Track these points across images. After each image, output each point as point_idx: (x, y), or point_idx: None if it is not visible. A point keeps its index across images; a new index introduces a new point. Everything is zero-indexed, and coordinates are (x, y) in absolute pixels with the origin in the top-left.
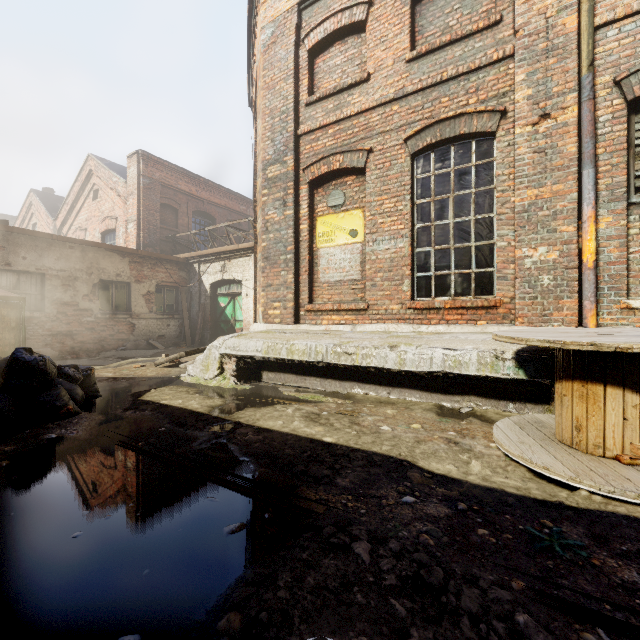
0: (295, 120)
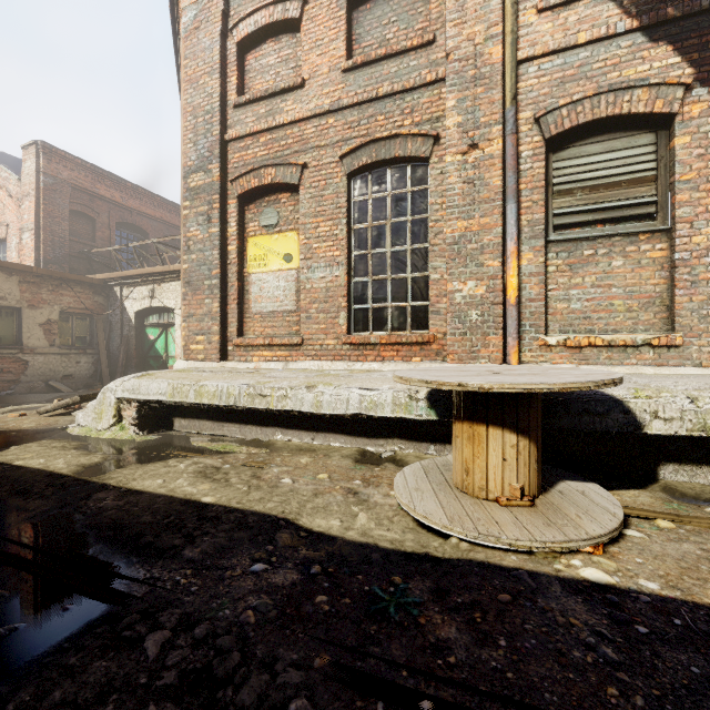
0: (222, 122)
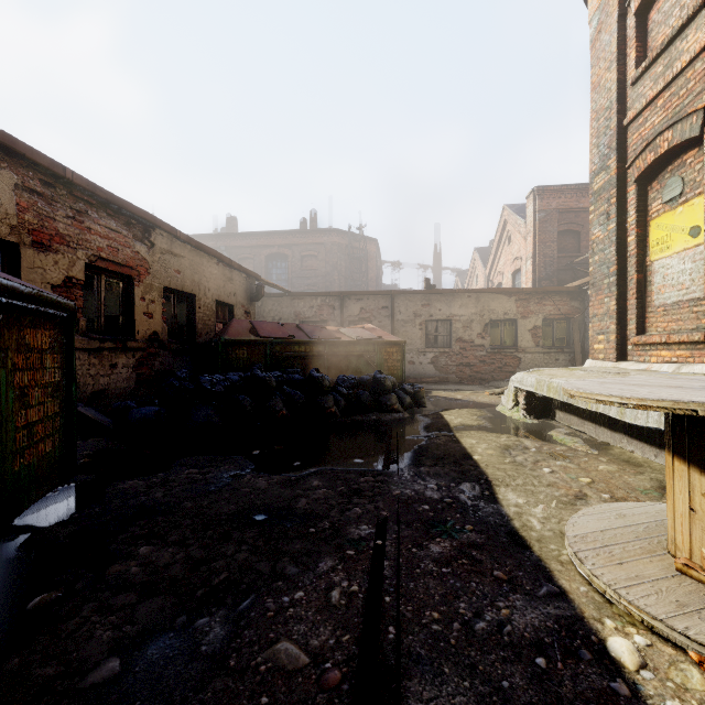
0: (619, 111)
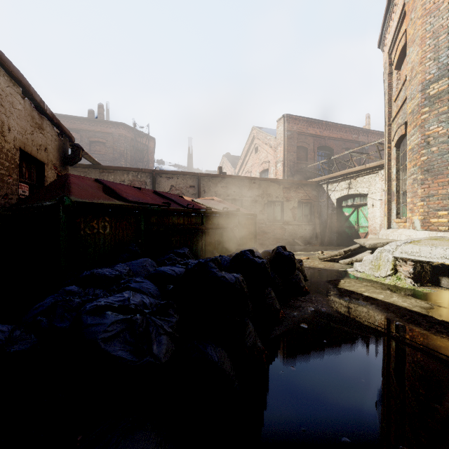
0: None
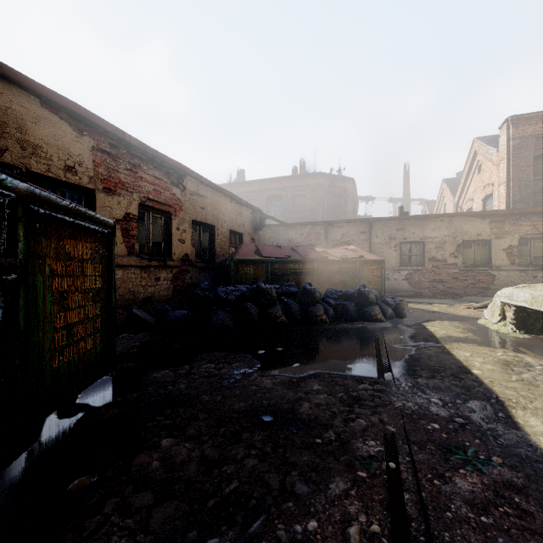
0: None
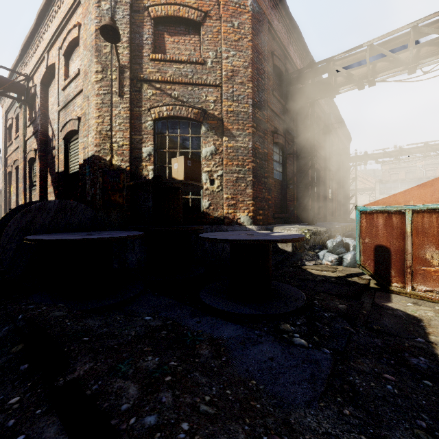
0: (5, 152)
